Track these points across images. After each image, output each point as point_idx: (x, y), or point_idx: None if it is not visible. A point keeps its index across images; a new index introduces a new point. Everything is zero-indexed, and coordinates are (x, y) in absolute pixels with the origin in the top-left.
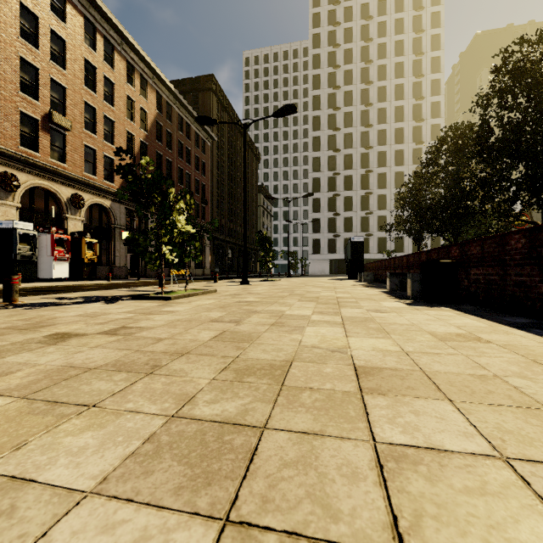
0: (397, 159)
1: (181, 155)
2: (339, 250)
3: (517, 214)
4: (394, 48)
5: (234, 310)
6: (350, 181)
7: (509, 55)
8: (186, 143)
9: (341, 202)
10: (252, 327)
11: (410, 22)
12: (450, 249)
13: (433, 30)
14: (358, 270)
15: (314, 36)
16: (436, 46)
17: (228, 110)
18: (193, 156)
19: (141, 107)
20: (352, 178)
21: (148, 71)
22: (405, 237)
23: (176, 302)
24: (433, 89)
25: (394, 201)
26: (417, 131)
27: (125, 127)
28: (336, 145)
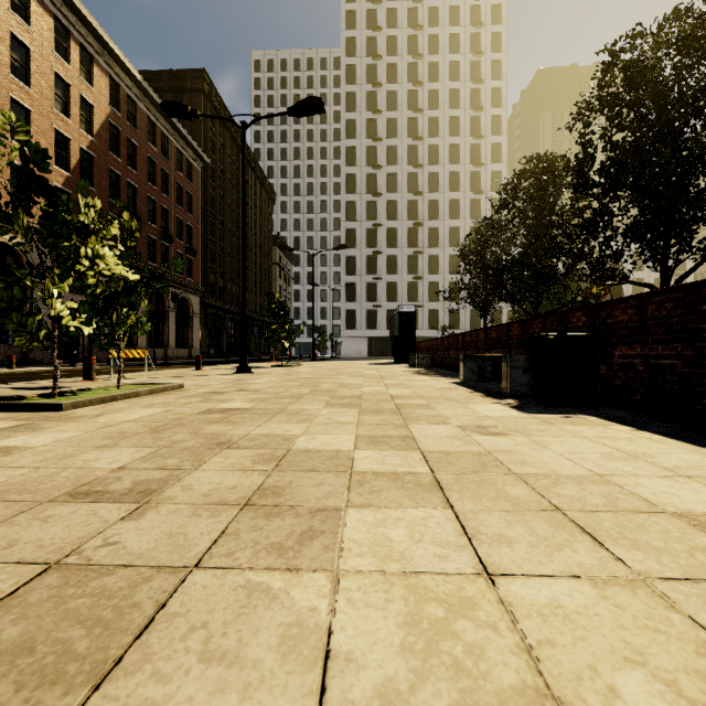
0: (452, 210)
1: (154, 180)
2: (381, 325)
3: (625, 273)
4: (448, 70)
5: (179, 438)
6: (395, 235)
7: (620, 50)
8: (161, 163)
9: (383, 262)
10: (172, 530)
11: (467, 40)
12: (570, 315)
13: (494, 55)
14: (408, 350)
15: (348, 40)
16: (497, 74)
17: (228, 125)
18: (174, 183)
19: (82, 96)
20: (397, 232)
21: (96, 43)
22: (461, 310)
23: (67, 416)
24: (494, 127)
25: (448, 264)
26: (475, 177)
27: (53, 123)
28: (377, 187)
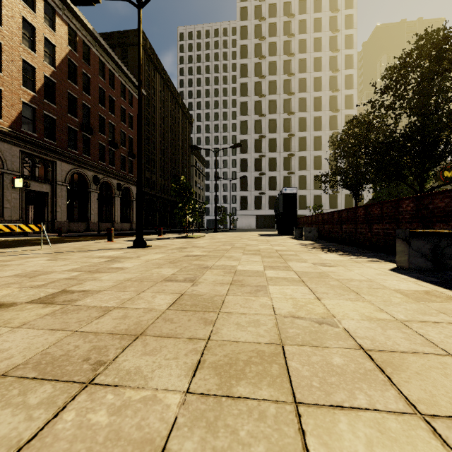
0: (316, 124)
1: (104, 103)
2: (265, 207)
3: None
4: (313, 25)
5: None
6: (274, 143)
7: None
8: (109, 92)
9: (266, 162)
10: None
11: (327, 2)
12: None
13: (347, 11)
14: (291, 224)
15: (241, 9)
16: (349, 25)
17: (159, 69)
18: (119, 107)
19: (45, 37)
20: (276, 141)
21: None
22: (322, 195)
23: None
24: (347, 63)
25: (313, 162)
26: (333, 100)
27: (21, 55)
28: (262, 110)
